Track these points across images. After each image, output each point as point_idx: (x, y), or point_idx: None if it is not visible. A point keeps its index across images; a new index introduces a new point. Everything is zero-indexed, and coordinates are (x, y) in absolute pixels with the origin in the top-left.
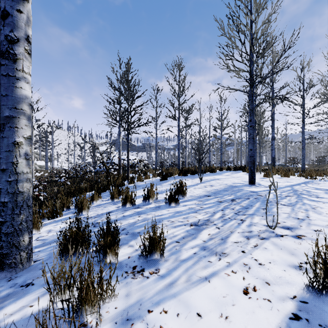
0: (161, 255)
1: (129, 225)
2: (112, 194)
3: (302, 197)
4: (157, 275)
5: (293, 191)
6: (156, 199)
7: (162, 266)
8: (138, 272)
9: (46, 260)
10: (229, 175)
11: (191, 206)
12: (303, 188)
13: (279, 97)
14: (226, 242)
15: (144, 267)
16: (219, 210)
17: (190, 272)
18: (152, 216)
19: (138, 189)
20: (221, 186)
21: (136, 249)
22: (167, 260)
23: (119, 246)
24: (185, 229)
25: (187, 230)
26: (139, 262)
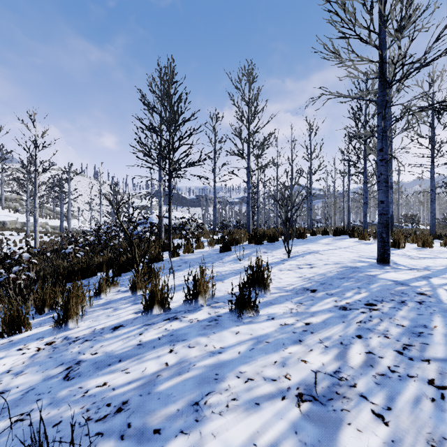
0: None
1: (141, 388)
2: (133, 282)
3: None
4: None
5: None
6: (211, 297)
7: None
8: None
9: None
10: (330, 244)
11: (285, 321)
12: None
13: (435, 107)
14: None
15: None
16: (351, 338)
17: None
18: (200, 352)
19: (182, 269)
20: (329, 268)
21: None
22: None
23: None
24: (286, 420)
25: (295, 426)
26: None
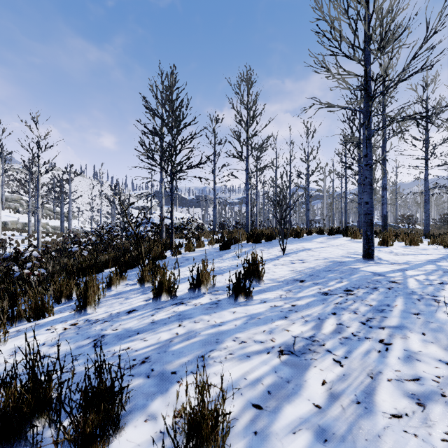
0: None
1: (158, 349)
2: (141, 275)
3: None
4: None
5: (446, 273)
6: (212, 287)
7: None
8: None
9: None
10: (324, 242)
11: (275, 303)
12: None
13: (414, 117)
14: (371, 412)
15: None
16: (328, 314)
17: None
18: (204, 325)
19: (185, 265)
20: (318, 263)
21: (160, 429)
22: None
23: (126, 415)
24: (269, 365)
25: (275, 368)
26: None
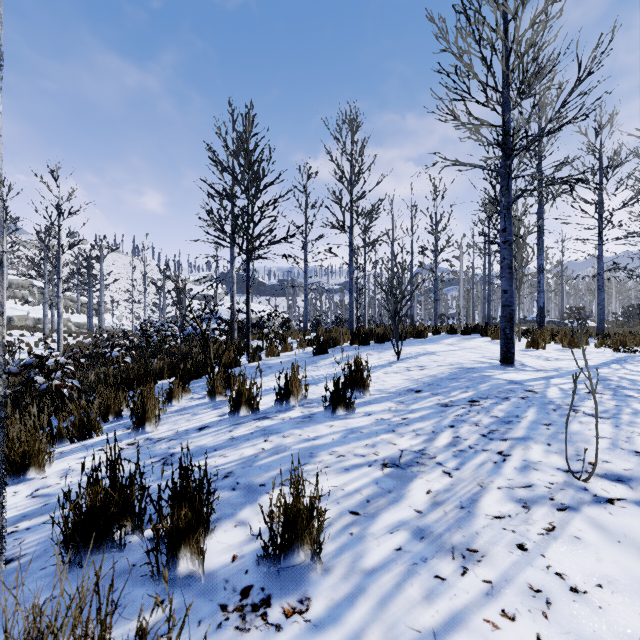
0: (313, 555)
1: (243, 464)
2: (211, 386)
3: (625, 394)
4: (304, 620)
5: (601, 382)
6: (303, 398)
7: (316, 589)
8: (253, 608)
9: (34, 558)
10: (454, 344)
11: (382, 416)
12: (619, 373)
13: (566, 180)
14: (474, 515)
15: (271, 592)
16: (444, 427)
17: (390, 614)
18: (295, 439)
19: (267, 374)
20: (442, 369)
21: (252, 533)
22: (329, 570)
23: (214, 522)
24: (370, 477)
25: (376, 480)
26: (258, 575)
